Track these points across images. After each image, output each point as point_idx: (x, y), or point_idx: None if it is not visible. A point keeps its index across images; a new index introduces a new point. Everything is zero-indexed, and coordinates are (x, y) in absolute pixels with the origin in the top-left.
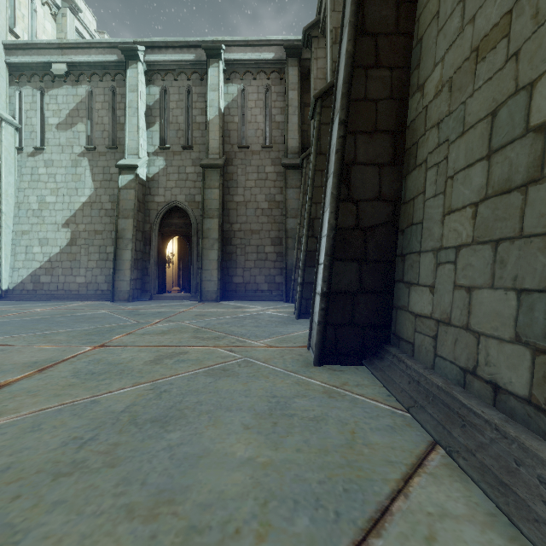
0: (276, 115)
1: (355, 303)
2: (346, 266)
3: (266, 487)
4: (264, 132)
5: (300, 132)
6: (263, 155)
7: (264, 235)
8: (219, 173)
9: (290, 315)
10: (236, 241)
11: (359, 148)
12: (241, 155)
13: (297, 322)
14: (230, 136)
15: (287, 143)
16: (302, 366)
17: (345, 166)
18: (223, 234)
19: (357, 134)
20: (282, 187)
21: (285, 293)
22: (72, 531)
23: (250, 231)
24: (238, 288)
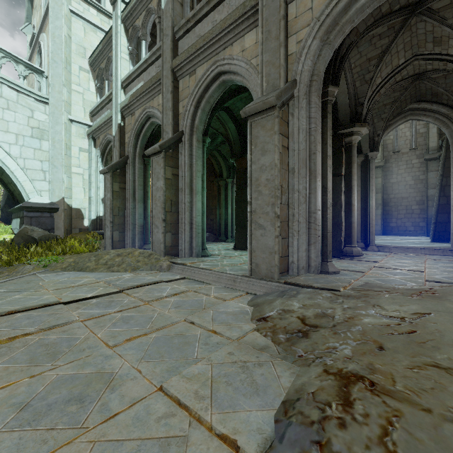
0: (420, 129)
1: (446, 225)
2: (443, 215)
3: (414, 244)
4: (410, 141)
5: (438, 137)
6: (410, 154)
7: (411, 200)
8: (381, 170)
9: (427, 239)
10: (391, 204)
11: (448, 181)
12: (395, 156)
13: (430, 239)
14: (387, 147)
15: (428, 145)
16: (426, 242)
17: (442, 187)
18: (383, 200)
19: (447, 177)
20: (424, 170)
21: (426, 231)
22: (387, 244)
23: (401, 198)
24: (393, 229)
